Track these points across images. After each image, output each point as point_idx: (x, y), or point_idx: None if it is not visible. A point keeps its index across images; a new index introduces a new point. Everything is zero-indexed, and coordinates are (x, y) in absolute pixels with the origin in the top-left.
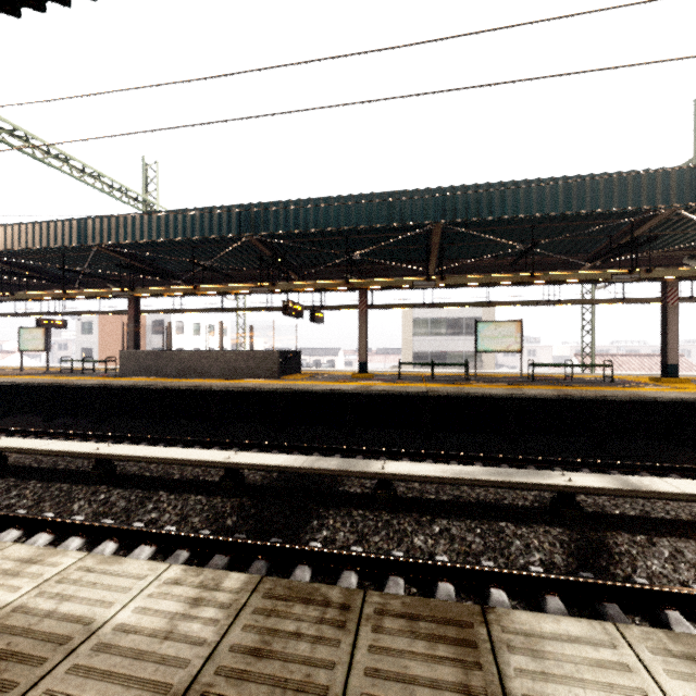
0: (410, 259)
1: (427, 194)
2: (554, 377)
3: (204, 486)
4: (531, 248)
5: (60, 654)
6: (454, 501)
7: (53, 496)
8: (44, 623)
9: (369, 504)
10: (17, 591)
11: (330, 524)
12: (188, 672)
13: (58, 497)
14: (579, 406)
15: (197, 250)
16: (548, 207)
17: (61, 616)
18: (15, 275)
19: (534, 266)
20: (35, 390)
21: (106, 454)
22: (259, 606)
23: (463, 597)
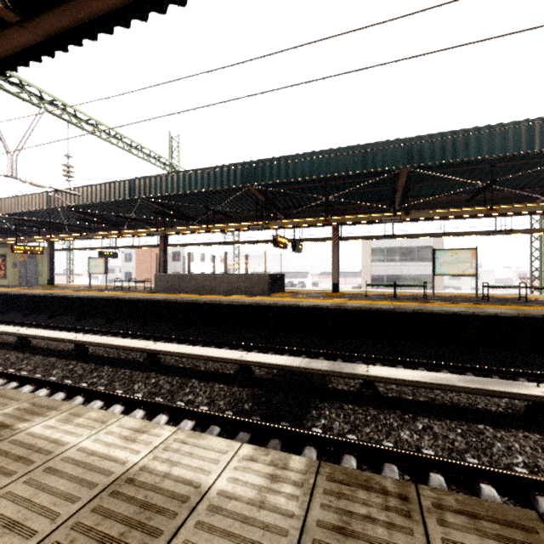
0: (376, 199)
1: (397, 143)
2: (507, 298)
3: (224, 377)
4: (489, 185)
5: (185, 510)
6: (430, 403)
7: (120, 378)
8: (165, 482)
9: (356, 400)
10: (138, 453)
11: (326, 414)
12: (290, 541)
13: (123, 379)
14: (539, 324)
15: (209, 199)
16: (511, 147)
17: (175, 478)
18: (87, 221)
19: (489, 201)
20: (100, 302)
21: (154, 349)
22: (326, 487)
23: (454, 488)
